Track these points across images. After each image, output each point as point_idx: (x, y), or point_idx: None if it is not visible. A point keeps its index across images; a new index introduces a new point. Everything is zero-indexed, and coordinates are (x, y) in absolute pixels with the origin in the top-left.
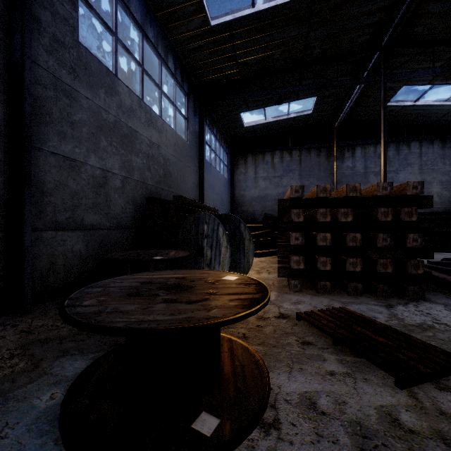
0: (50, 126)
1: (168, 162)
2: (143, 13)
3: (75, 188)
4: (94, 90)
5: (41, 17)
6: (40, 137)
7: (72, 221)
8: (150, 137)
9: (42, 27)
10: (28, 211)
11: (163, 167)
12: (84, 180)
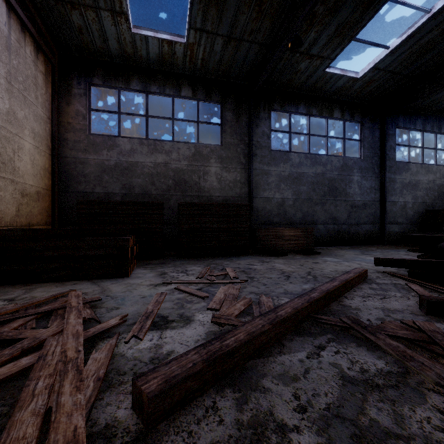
0: (388, 193)
1: (441, 187)
2: (423, 122)
3: (395, 210)
4: (401, 174)
5: (386, 163)
6: (386, 198)
7: (394, 221)
8: (427, 179)
9: (386, 166)
10: (385, 219)
11: (437, 191)
12: (398, 207)
